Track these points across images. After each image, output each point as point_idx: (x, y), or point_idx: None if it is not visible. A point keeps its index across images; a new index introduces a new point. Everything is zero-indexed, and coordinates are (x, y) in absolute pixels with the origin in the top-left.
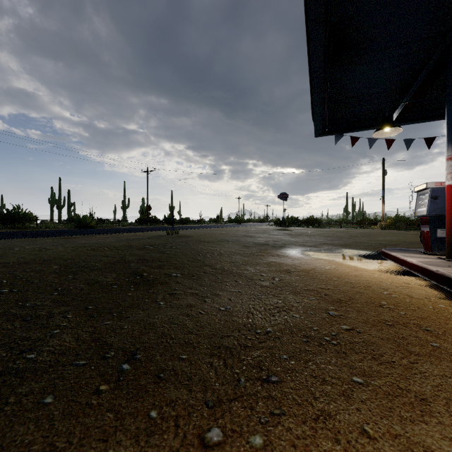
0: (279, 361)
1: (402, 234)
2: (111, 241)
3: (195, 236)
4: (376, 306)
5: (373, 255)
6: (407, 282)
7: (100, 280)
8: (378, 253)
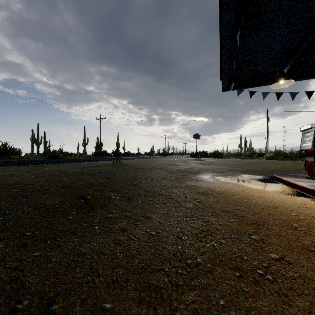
0: (217, 311)
1: (283, 163)
2: (69, 168)
3: (133, 165)
4: (290, 229)
5: (267, 179)
6: (303, 203)
7: (47, 204)
8: (269, 177)
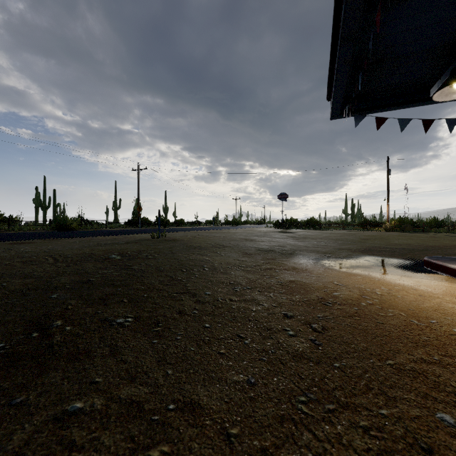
0: None
1: (416, 237)
2: (72, 247)
3: (185, 240)
4: None
5: (411, 265)
6: None
7: None
8: (413, 261)
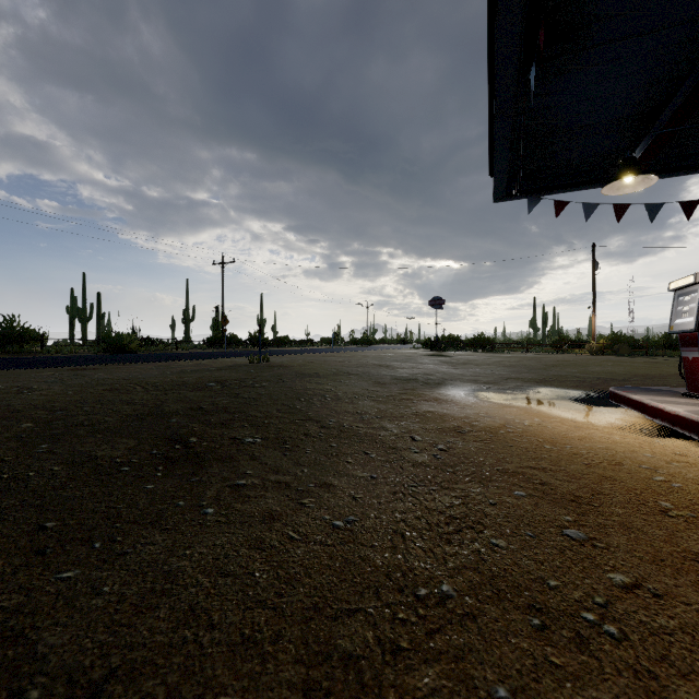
0: None
1: (628, 363)
2: (152, 374)
3: (295, 367)
4: (654, 513)
5: (595, 398)
6: (679, 453)
7: (99, 455)
8: (600, 394)
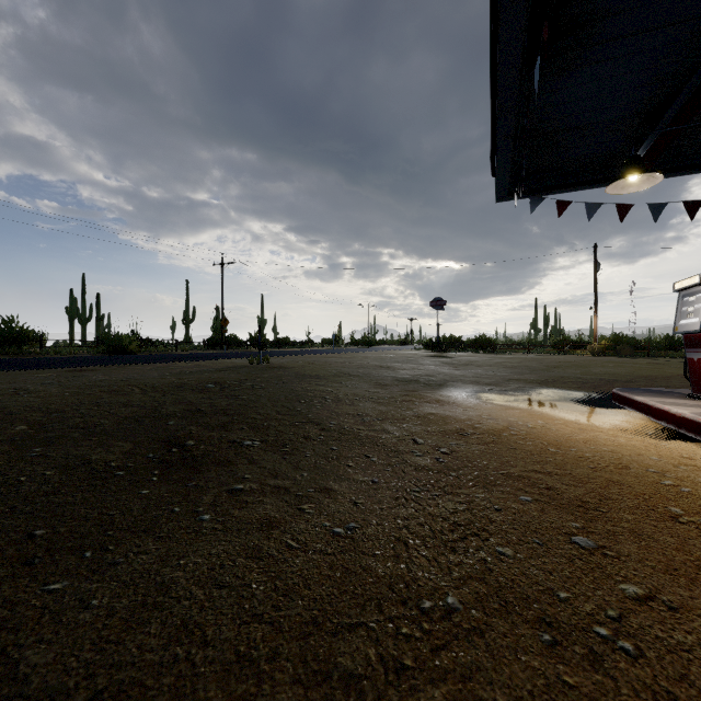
0: None
1: (631, 364)
2: (151, 375)
3: (296, 368)
4: (664, 519)
5: (598, 399)
6: (686, 456)
7: (93, 459)
8: (603, 395)
